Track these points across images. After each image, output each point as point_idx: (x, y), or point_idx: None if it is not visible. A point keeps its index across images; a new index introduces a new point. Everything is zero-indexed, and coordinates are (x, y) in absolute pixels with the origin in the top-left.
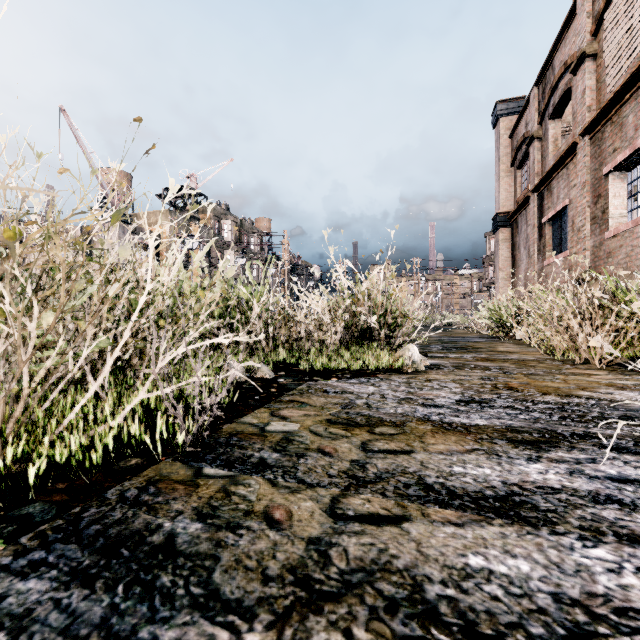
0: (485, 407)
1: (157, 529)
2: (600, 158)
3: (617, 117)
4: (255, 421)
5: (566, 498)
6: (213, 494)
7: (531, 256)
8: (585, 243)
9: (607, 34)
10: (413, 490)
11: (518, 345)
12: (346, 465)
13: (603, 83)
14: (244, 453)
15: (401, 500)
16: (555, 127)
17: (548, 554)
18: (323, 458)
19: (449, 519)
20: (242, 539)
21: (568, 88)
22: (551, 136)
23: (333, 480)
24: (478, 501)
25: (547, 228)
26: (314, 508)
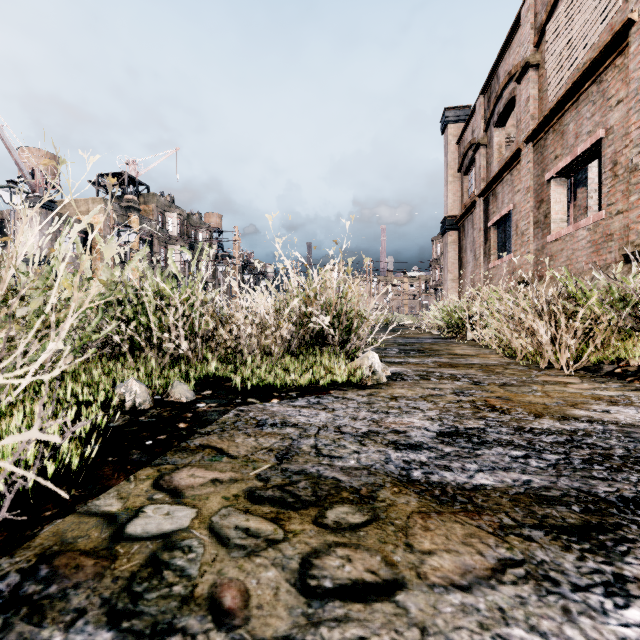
0: (478, 445)
1: None
2: (542, 165)
3: (559, 125)
4: (117, 506)
5: None
6: None
7: (477, 259)
8: (529, 246)
9: (549, 45)
10: None
11: (473, 346)
12: None
13: (545, 93)
14: (26, 639)
15: None
16: (499, 135)
17: None
18: (211, 639)
19: None
20: None
21: (512, 97)
22: (496, 143)
23: None
24: None
25: (492, 232)
26: None
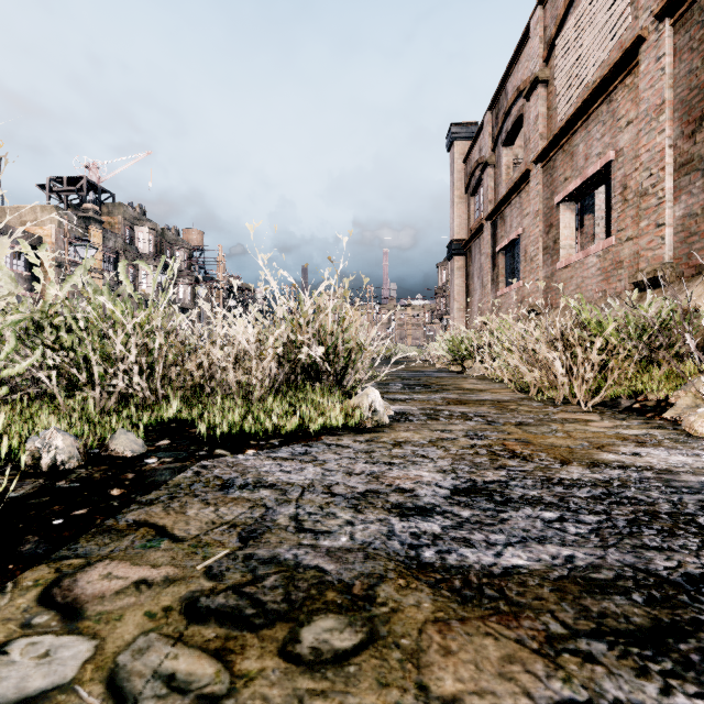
0: (502, 506)
1: None
2: (552, 187)
3: (568, 146)
4: None
5: None
6: None
7: (485, 286)
8: (538, 273)
9: (558, 61)
10: None
11: (482, 380)
12: None
13: (554, 111)
14: None
15: None
16: (507, 155)
17: None
18: None
19: None
20: None
21: (521, 115)
22: (504, 163)
23: None
24: None
25: (500, 258)
26: None
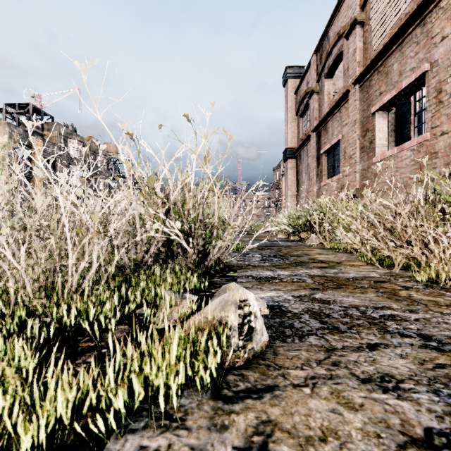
0: None
1: None
2: (368, 101)
3: (383, 67)
4: None
5: None
6: None
7: (311, 179)
8: (356, 167)
9: (373, 5)
10: None
11: (325, 250)
12: None
13: (369, 44)
14: None
15: None
16: (328, 84)
17: None
18: None
19: None
20: None
21: (340, 52)
22: (326, 90)
23: None
24: None
25: (323, 158)
26: None
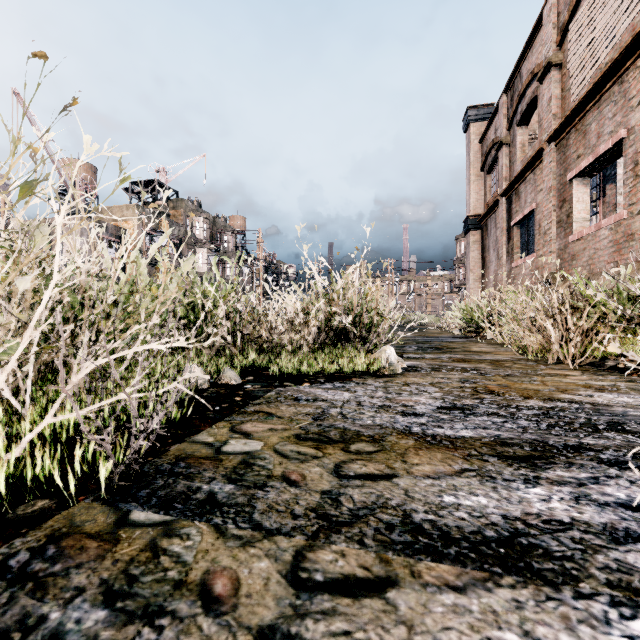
0: (469, 415)
1: (36, 626)
2: (565, 164)
3: (581, 125)
4: (211, 439)
5: (580, 537)
6: (135, 554)
7: (500, 258)
8: (551, 246)
9: (571, 45)
10: (398, 534)
11: (490, 345)
12: (315, 499)
13: (568, 92)
14: (190, 486)
15: (384, 551)
16: (522, 134)
17: (581, 635)
18: (288, 489)
19: (446, 580)
20: (161, 637)
21: (535, 96)
22: (519, 142)
23: (298, 523)
24: (478, 547)
25: (515, 231)
26: (270, 571)
